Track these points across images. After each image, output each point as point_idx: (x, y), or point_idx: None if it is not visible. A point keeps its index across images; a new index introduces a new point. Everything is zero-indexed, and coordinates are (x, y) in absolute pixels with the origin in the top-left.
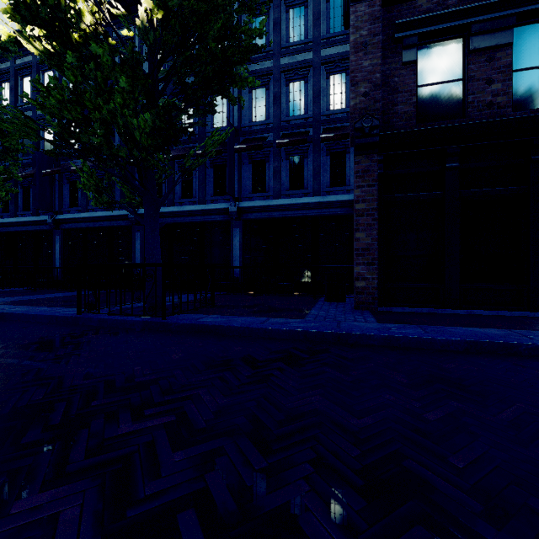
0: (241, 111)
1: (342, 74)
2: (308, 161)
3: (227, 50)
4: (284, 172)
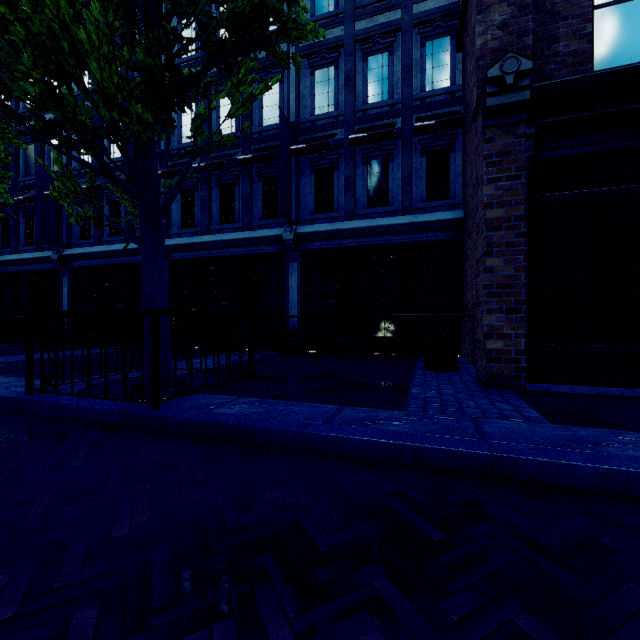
0: (299, 101)
1: (444, 38)
2: (394, 165)
3: None
4: (359, 182)
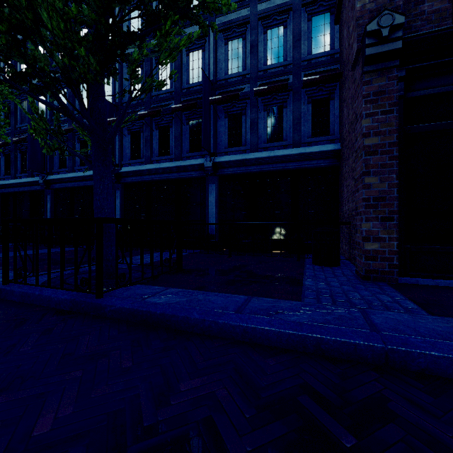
0: (216, 64)
1: (325, 14)
2: (287, 111)
3: None
4: (261, 124)
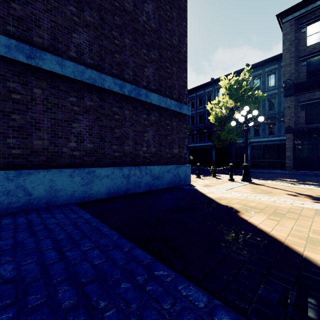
0: None
1: None
2: (276, 125)
3: None
4: (266, 129)
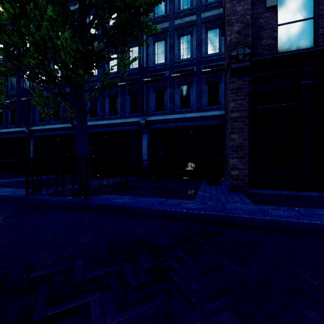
0: (148, 57)
1: (216, 29)
2: (193, 89)
3: (136, 0)
4: (176, 96)
